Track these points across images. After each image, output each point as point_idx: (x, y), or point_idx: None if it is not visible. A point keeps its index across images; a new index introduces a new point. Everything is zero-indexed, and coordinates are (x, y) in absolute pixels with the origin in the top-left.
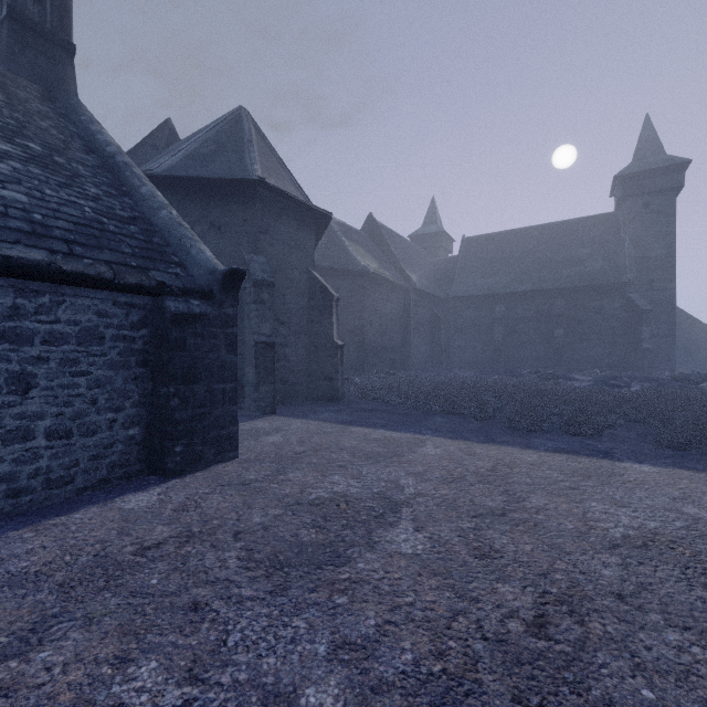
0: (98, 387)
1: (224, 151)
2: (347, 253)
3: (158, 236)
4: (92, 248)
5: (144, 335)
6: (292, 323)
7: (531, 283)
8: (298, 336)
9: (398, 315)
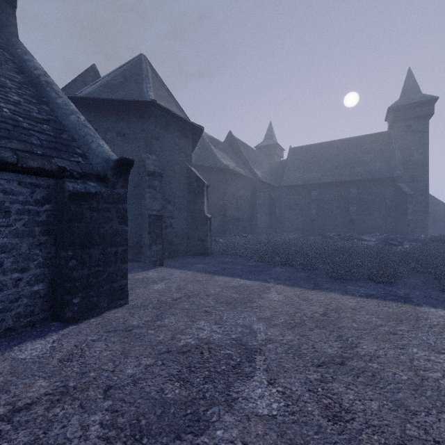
0: (4, 252)
1: (128, 83)
2: (214, 156)
3: (67, 134)
4: (1, 138)
5: (47, 209)
6: (176, 202)
7: (335, 177)
8: (180, 211)
9: (248, 197)
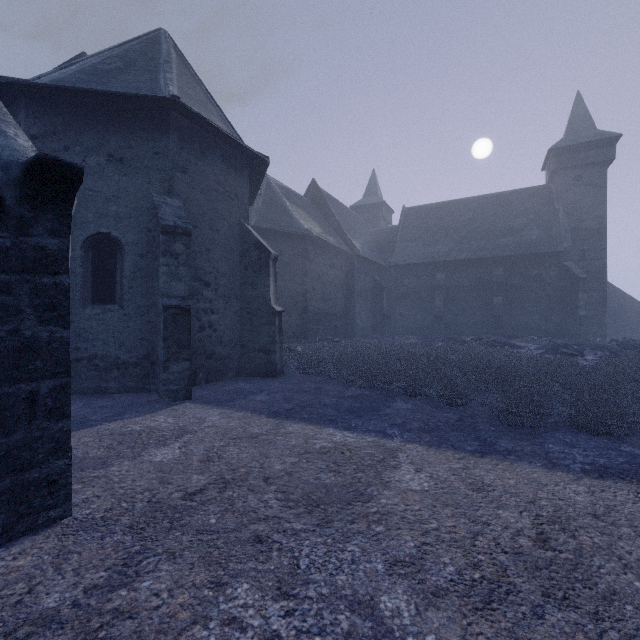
0: None
1: (132, 70)
2: (289, 216)
3: None
4: None
5: None
6: (219, 284)
7: (470, 251)
8: (228, 300)
9: (341, 281)
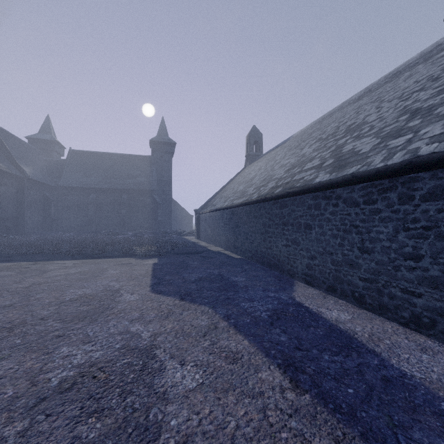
0: None
1: None
2: None
3: None
4: None
5: None
6: None
7: (111, 184)
8: None
9: (12, 195)
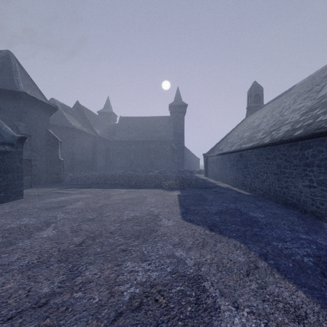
0: None
1: (1, 73)
2: (65, 119)
3: None
4: None
5: None
6: (38, 151)
7: (144, 138)
8: (42, 156)
9: (90, 147)
